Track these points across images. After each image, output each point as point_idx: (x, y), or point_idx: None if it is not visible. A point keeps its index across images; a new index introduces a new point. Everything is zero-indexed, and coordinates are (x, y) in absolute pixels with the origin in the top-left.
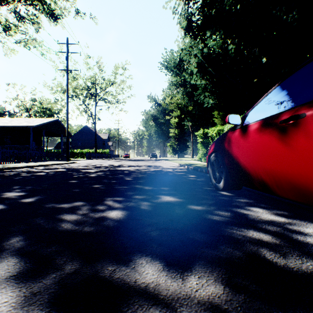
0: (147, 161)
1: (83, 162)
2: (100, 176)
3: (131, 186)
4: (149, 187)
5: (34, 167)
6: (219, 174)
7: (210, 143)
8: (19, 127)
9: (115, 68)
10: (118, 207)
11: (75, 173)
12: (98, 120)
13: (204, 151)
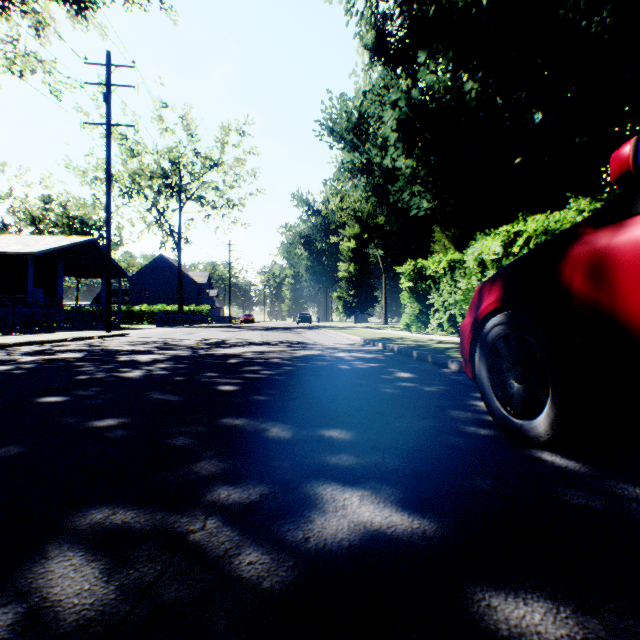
0: (290, 331)
1: (146, 333)
2: (152, 378)
3: (222, 423)
4: (282, 425)
5: (14, 346)
6: (528, 387)
7: (430, 291)
8: (4, 256)
9: (221, 131)
10: (68, 635)
11: (93, 366)
12: (186, 242)
13: (416, 310)
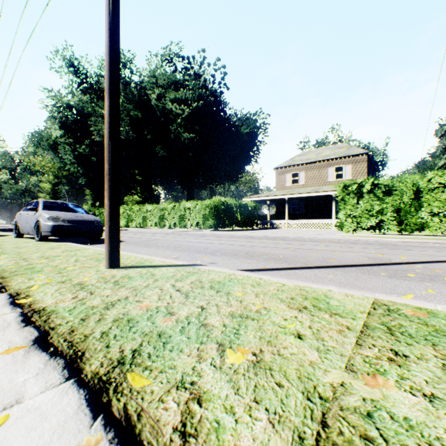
0: None
1: None
2: None
3: None
4: None
5: None
6: None
7: None
8: None
9: None
10: None
11: None
12: None
13: None
